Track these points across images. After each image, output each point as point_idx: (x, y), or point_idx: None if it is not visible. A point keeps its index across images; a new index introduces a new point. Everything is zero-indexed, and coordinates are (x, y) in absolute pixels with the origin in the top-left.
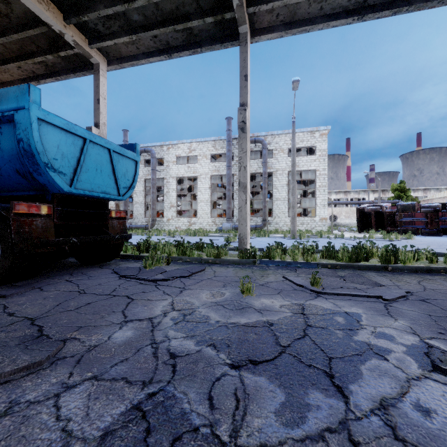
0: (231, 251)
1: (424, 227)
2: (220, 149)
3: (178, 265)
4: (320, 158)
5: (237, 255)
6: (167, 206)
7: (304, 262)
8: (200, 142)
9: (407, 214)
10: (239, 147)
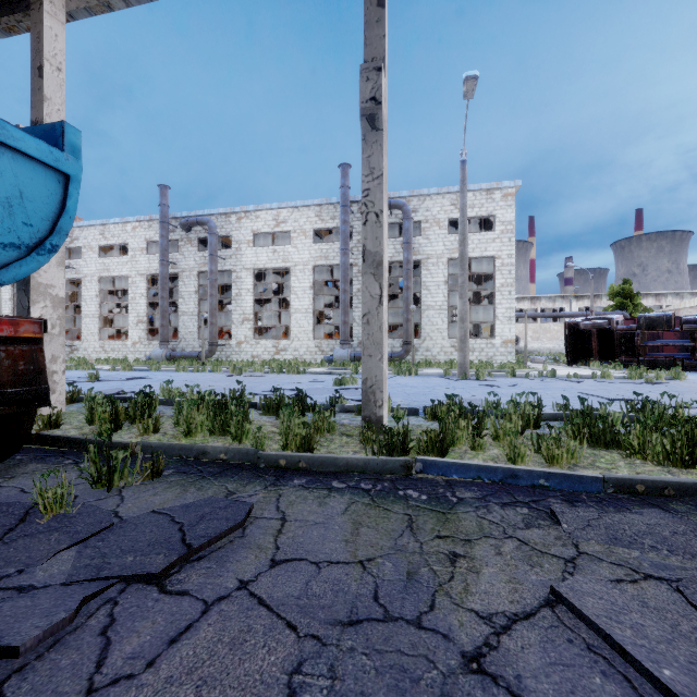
0: (345, 414)
1: (687, 356)
2: (329, 219)
3: (184, 478)
4: (502, 237)
5: (359, 436)
6: (238, 319)
7: (559, 475)
8: (295, 208)
9: (649, 334)
10: (363, 164)
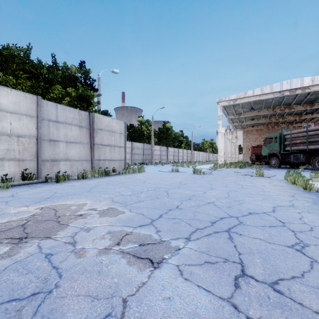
0: None
1: None
2: None
3: None
4: None
5: None
6: None
7: None
8: None
9: None
10: None
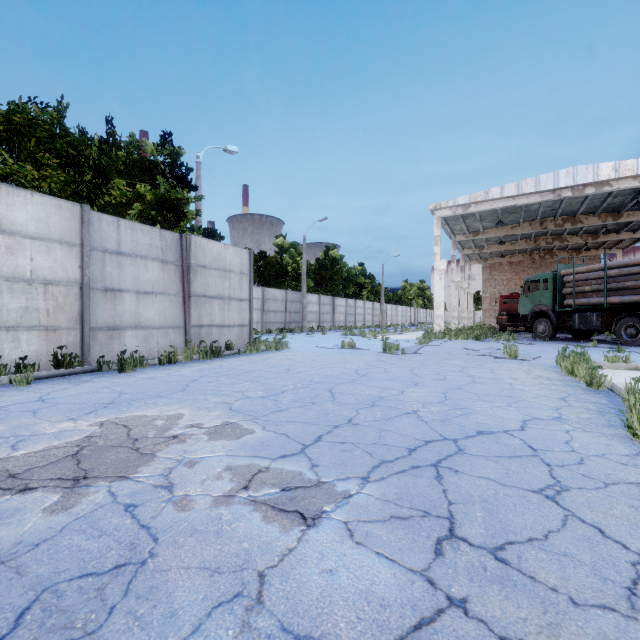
0: None
1: None
2: None
3: None
4: None
5: None
6: None
7: None
8: None
9: None
10: None
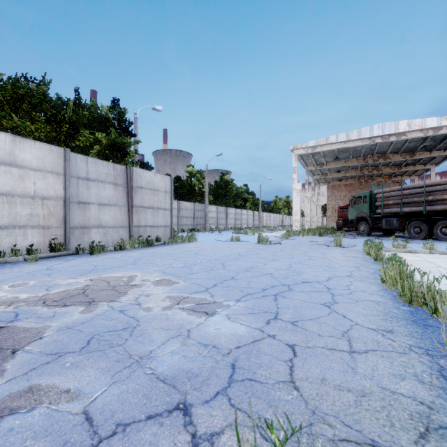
0: None
1: None
2: None
3: None
4: None
5: None
6: None
7: None
8: None
9: None
10: None
